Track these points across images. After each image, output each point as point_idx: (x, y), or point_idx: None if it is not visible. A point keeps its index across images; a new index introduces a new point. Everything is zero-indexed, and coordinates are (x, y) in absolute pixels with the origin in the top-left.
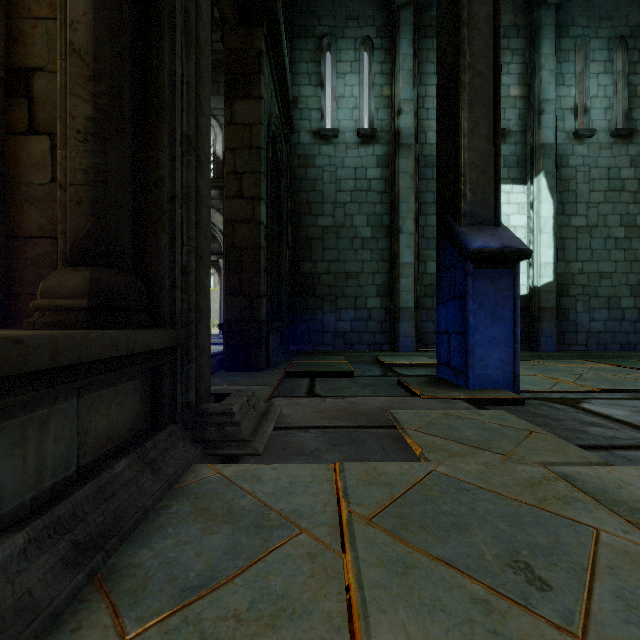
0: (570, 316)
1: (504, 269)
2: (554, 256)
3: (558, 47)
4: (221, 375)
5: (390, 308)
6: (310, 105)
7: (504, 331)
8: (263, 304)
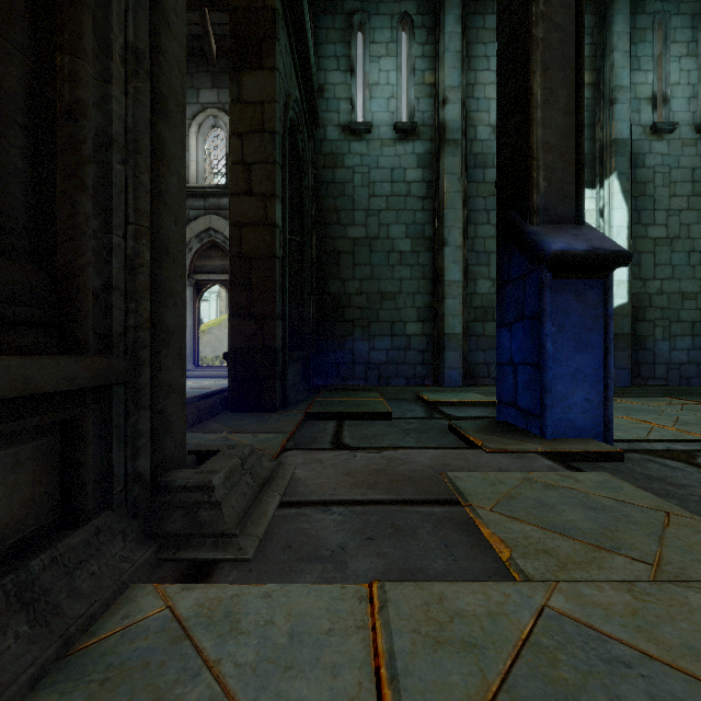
0: (647, 344)
1: (592, 280)
2: (629, 273)
3: (633, 25)
4: (224, 418)
5: (433, 335)
6: (338, 94)
7: (592, 362)
8: (278, 328)
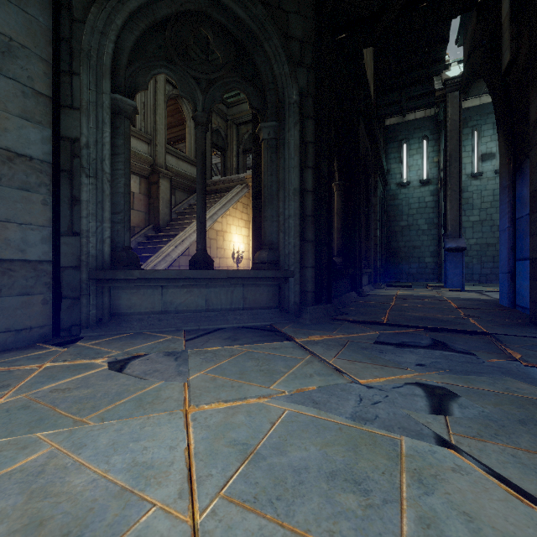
0: None
1: (459, 252)
2: None
3: None
4: None
5: (437, 262)
6: (395, 172)
7: (459, 271)
8: (378, 263)
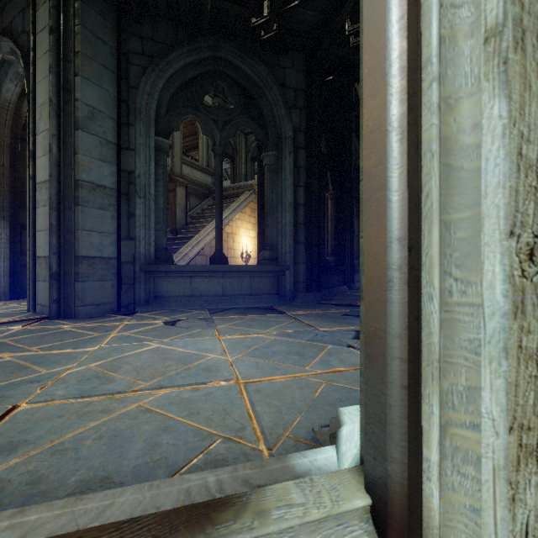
0: None
1: None
2: None
3: None
4: None
5: None
6: None
7: None
8: None
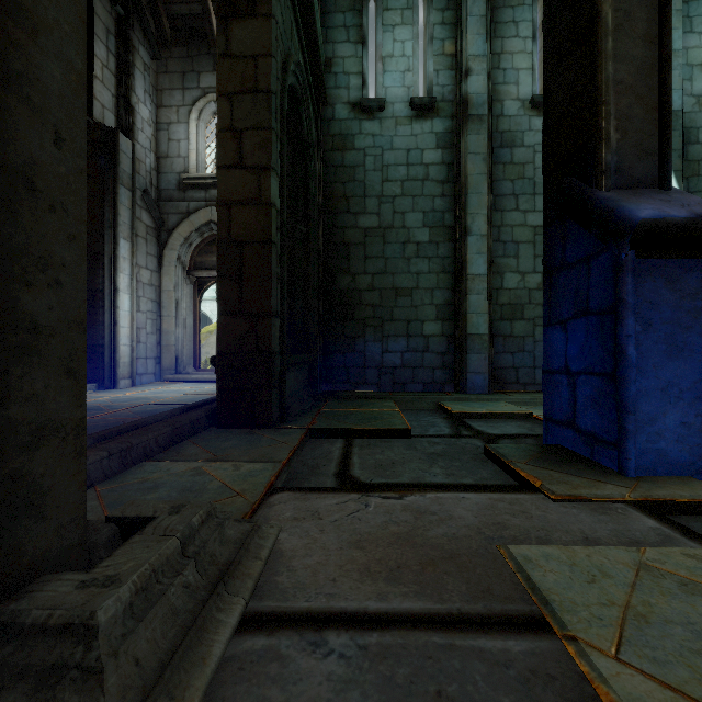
0: None
1: (691, 260)
2: None
3: None
4: (207, 436)
5: (454, 335)
6: (348, 68)
7: (691, 371)
8: (274, 327)
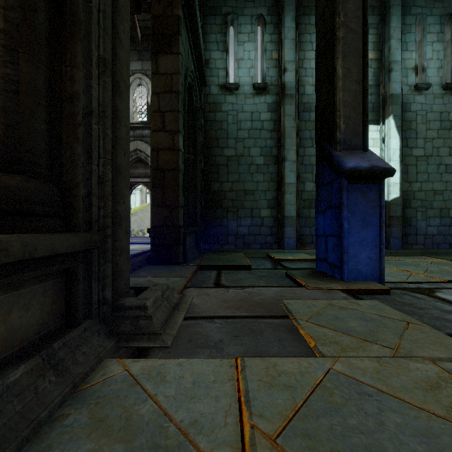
0: (412, 223)
1: (372, 185)
2: (400, 178)
3: (403, 22)
4: (148, 268)
5: (278, 217)
6: (218, 65)
7: (372, 234)
8: (181, 213)
